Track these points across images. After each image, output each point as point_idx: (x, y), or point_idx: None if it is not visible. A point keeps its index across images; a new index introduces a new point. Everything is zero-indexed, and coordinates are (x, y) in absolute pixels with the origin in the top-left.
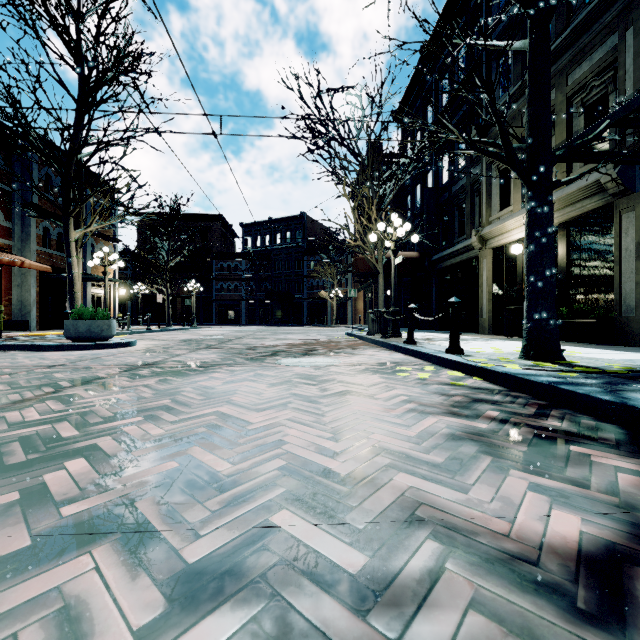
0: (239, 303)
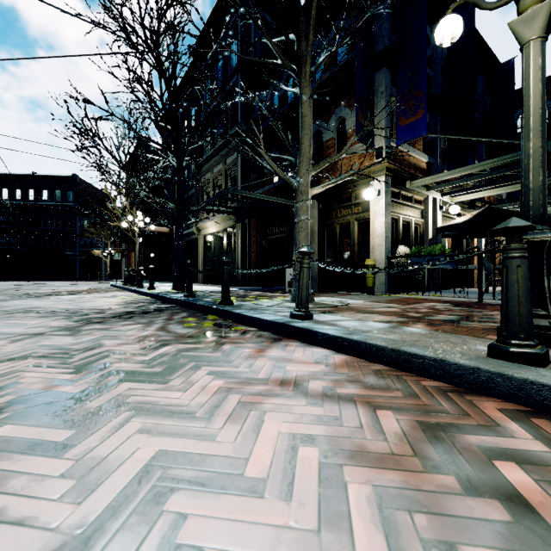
0: None
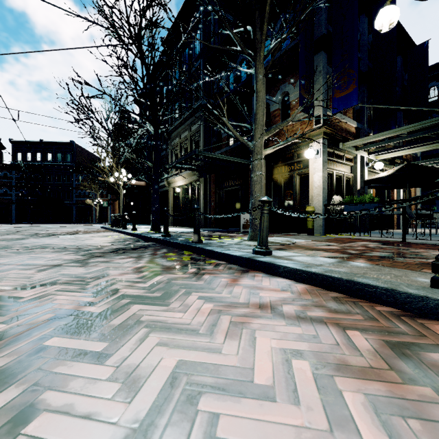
0: (9, 205)
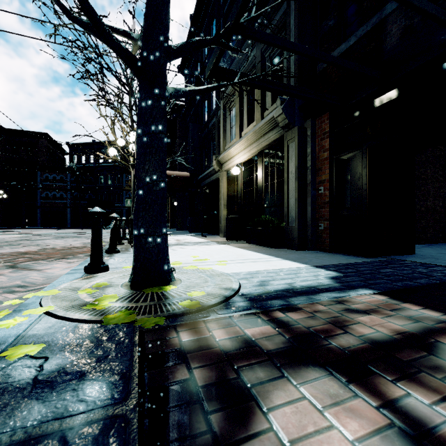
0: (64, 209)
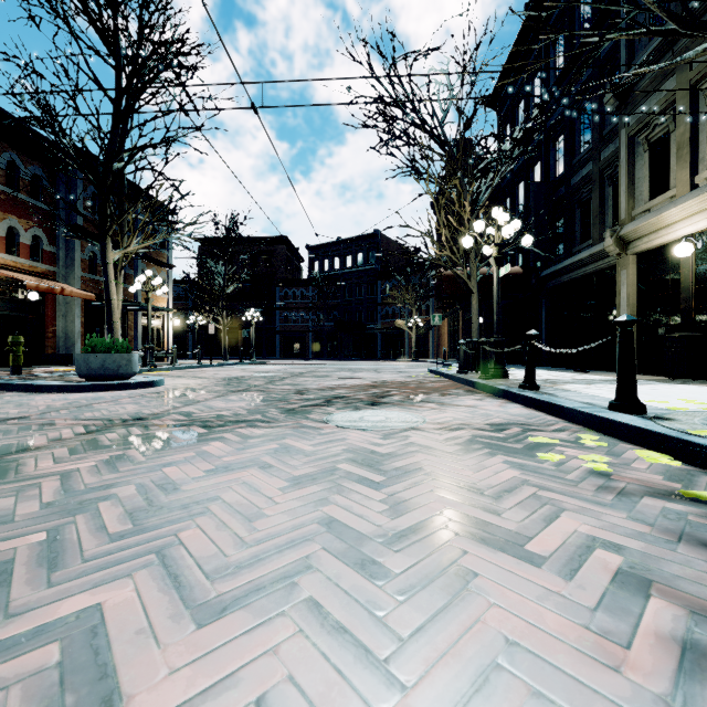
0: (305, 335)
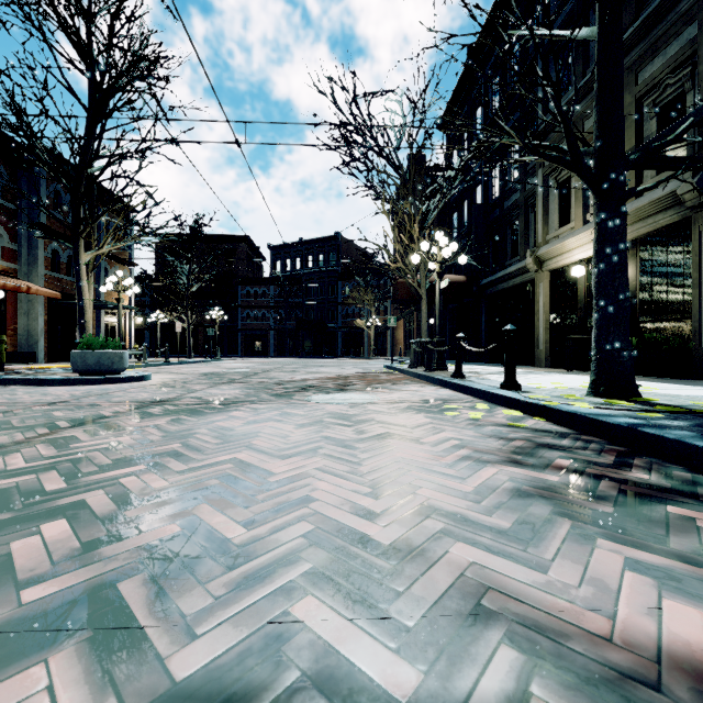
0: (267, 333)
